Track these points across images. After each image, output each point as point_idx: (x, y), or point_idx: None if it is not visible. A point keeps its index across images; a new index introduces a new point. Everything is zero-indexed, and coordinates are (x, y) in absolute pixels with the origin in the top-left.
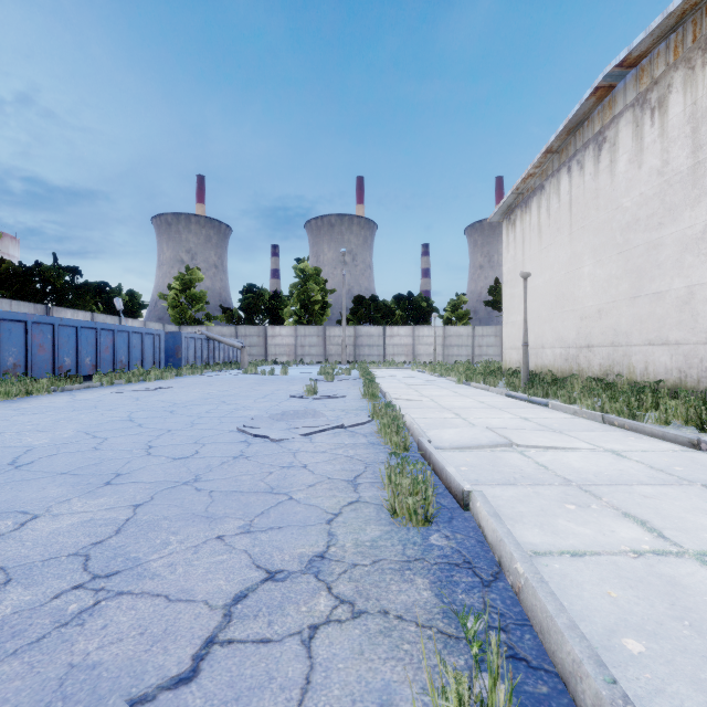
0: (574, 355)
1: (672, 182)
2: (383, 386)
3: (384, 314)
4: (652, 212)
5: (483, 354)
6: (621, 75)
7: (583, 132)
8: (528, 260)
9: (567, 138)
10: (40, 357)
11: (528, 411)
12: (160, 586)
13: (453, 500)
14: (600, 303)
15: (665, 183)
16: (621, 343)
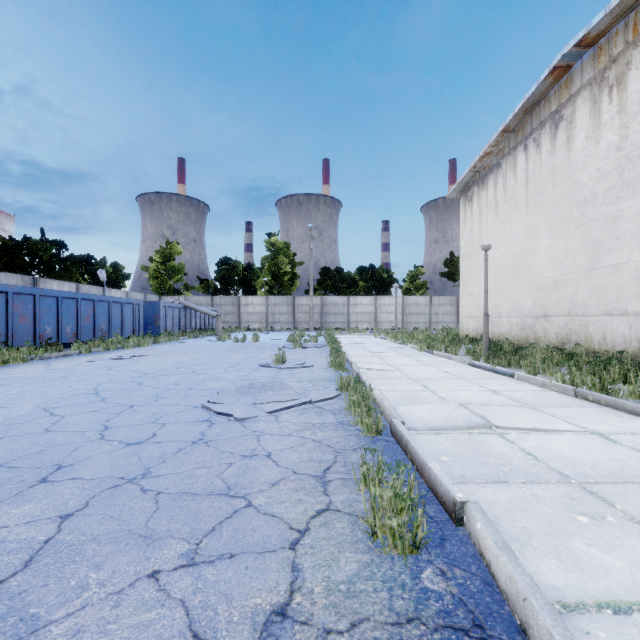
0: (531, 324)
1: (631, 157)
2: (349, 353)
3: (349, 284)
4: (610, 186)
5: (439, 321)
6: (578, 55)
7: (540, 111)
8: (485, 234)
9: (523, 118)
10: (21, 326)
11: (495, 382)
12: None
13: (440, 509)
14: (557, 274)
15: (624, 158)
16: (578, 313)
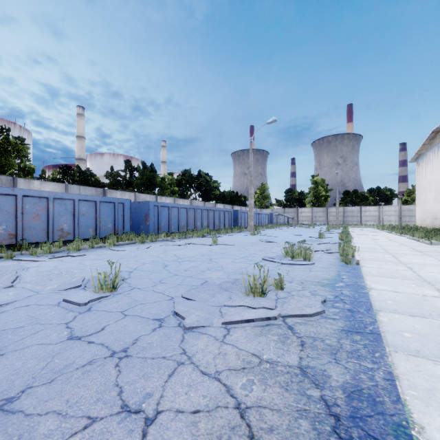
0: (433, 221)
1: None
2: (351, 230)
3: (361, 199)
4: None
5: None
6: None
7: (435, 140)
8: (422, 182)
9: (430, 141)
10: None
11: (384, 234)
12: None
13: None
14: (438, 203)
15: None
16: None
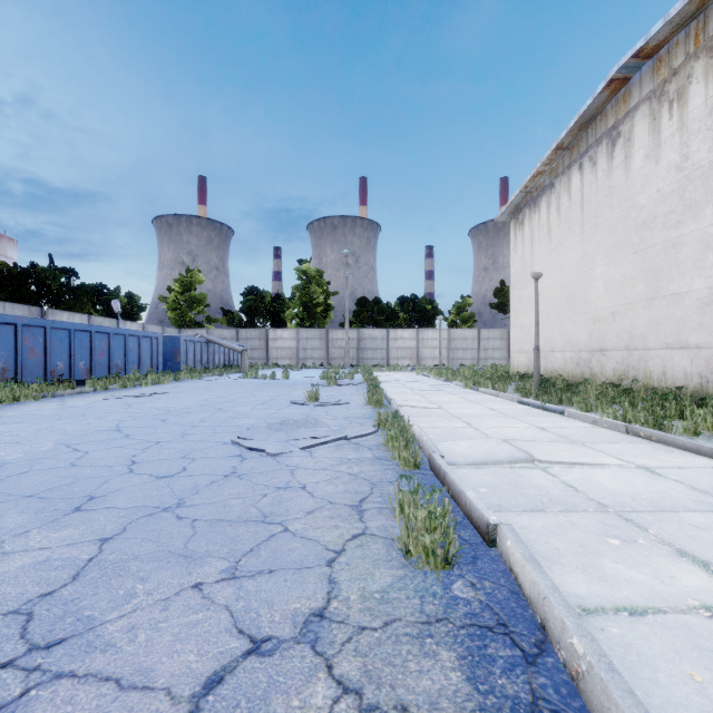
0: (586, 359)
1: (692, 178)
2: (388, 391)
3: (388, 316)
4: (670, 209)
5: (488, 357)
6: (637, 67)
7: (596, 127)
8: (537, 260)
9: (578, 134)
10: (31, 361)
11: (543, 420)
12: (112, 663)
13: (475, 533)
14: (614, 305)
15: (685, 179)
16: (636, 346)
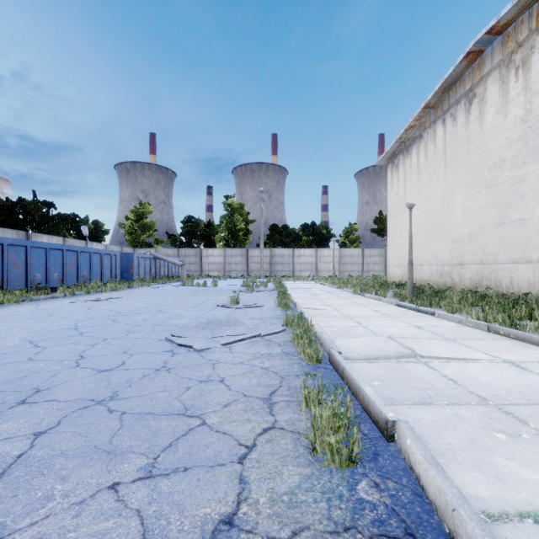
0: (448, 271)
1: (534, 128)
2: (294, 296)
3: (293, 239)
4: (516, 153)
5: (370, 270)
6: (489, 41)
7: (456, 90)
8: (409, 195)
9: (442, 96)
10: (14, 273)
11: (419, 319)
12: None
13: (373, 427)
14: (470, 229)
15: (528, 129)
16: (489, 261)
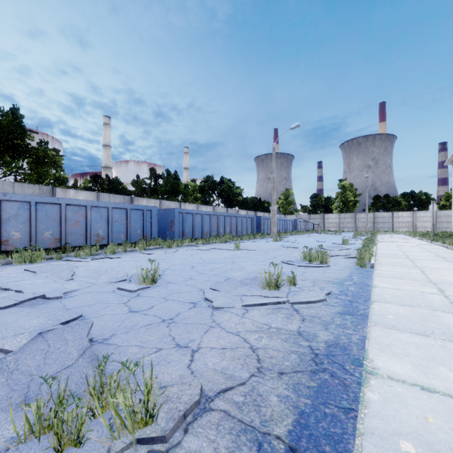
0: None
1: None
2: (379, 237)
3: (393, 204)
4: None
5: None
6: None
7: None
8: None
9: None
10: None
11: (414, 241)
12: None
13: None
14: None
15: None
16: None
